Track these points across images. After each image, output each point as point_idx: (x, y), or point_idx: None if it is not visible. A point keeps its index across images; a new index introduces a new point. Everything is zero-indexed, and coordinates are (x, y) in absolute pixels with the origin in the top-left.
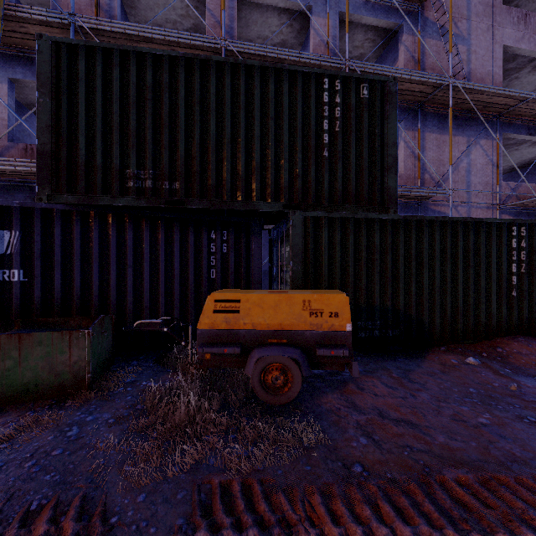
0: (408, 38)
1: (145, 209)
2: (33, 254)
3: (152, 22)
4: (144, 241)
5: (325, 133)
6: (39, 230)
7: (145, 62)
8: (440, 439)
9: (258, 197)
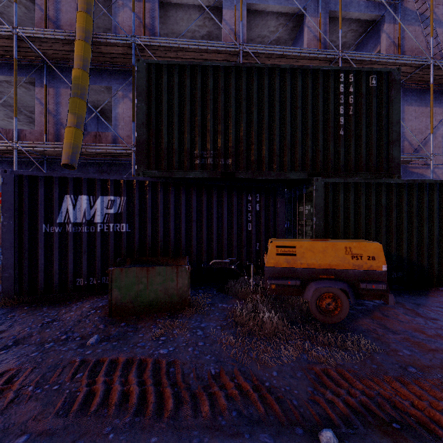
0: (389, 26)
1: (203, 179)
2: (134, 212)
3: (177, 32)
4: (203, 203)
5: (341, 116)
6: (138, 196)
7: (207, 72)
8: None
9: (289, 168)
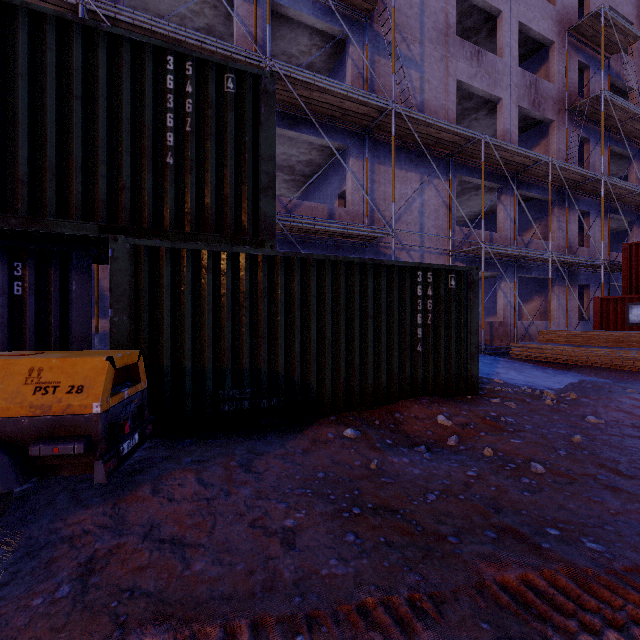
0: (355, 50)
1: None
2: None
3: None
4: None
5: (169, 132)
6: None
7: None
8: (197, 566)
9: (53, 212)
